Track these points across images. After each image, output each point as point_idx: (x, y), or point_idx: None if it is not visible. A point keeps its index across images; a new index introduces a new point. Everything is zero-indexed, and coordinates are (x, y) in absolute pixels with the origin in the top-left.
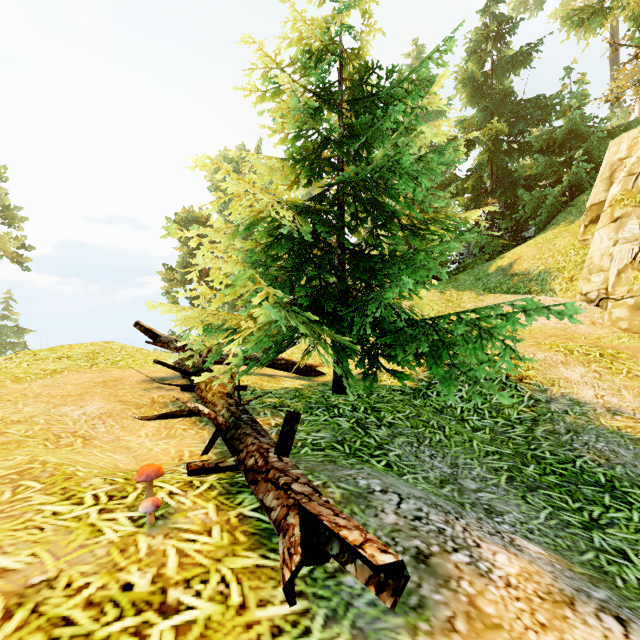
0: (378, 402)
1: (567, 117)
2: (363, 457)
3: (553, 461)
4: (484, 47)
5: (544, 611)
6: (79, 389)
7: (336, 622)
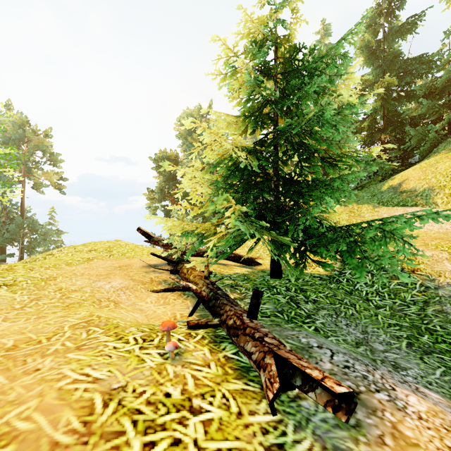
0: (304, 285)
1: (447, 69)
2: (298, 323)
3: (443, 333)
4: (377, 21)
5: (450, 439)
6: (106, 271)
7: (302, 430)
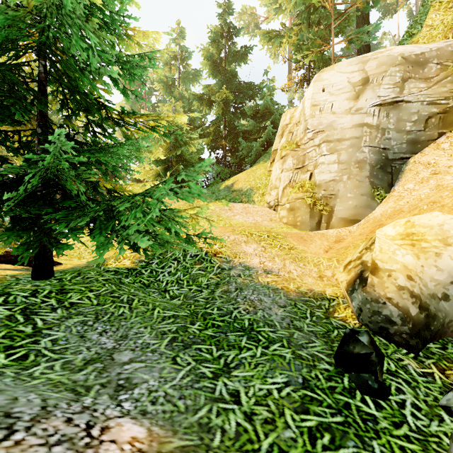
0: (77, 284)
1: (264, 98)
2: None
3: (217, 315)
4: (221, 40)
5: None
6: None
7: None
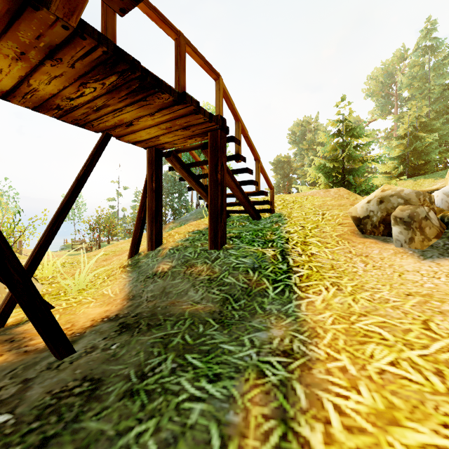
0: None
1: None
2: None
3: None
4: None
5: None
6: None
7: None
